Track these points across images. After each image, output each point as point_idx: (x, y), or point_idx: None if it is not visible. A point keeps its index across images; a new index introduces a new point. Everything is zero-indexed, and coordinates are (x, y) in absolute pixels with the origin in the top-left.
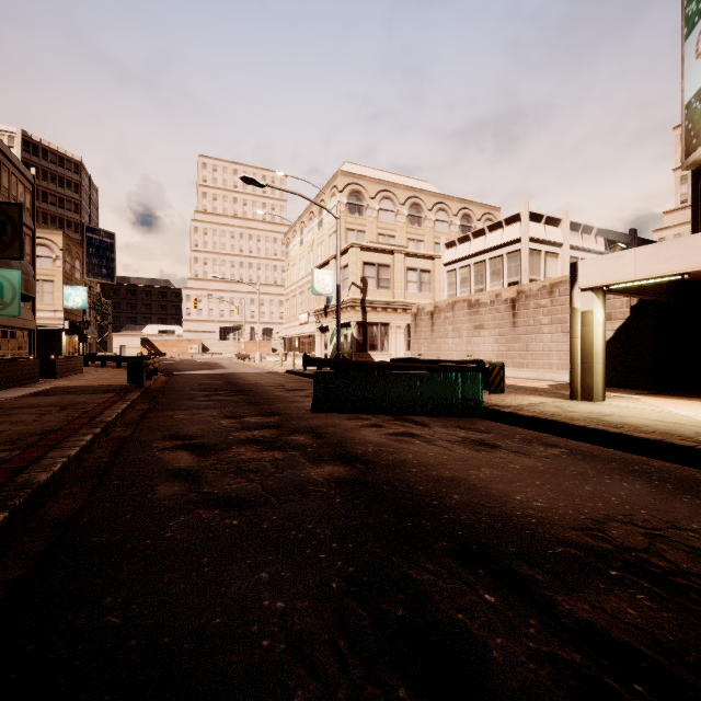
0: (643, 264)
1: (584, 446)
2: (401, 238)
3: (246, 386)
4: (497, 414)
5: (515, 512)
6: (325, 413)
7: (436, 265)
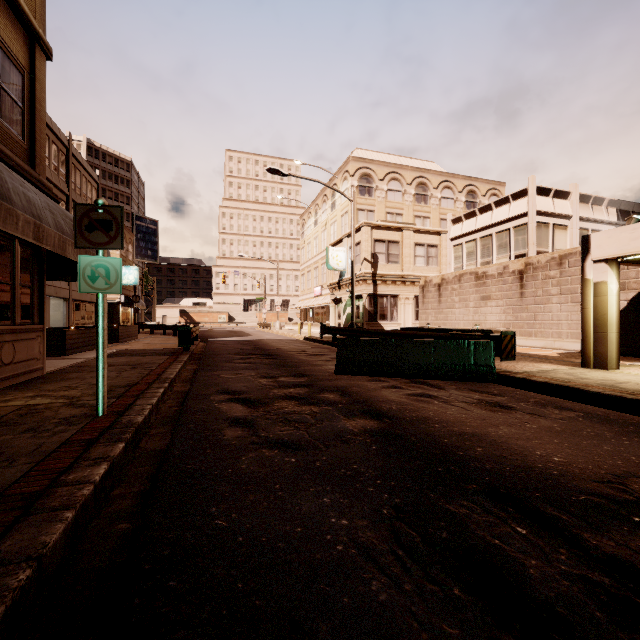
0: None
1: (599, 410)
2: (408, 215)
3: (273, 351)
4: (509, 379)
5: (536, 464)
6: (347, 375)
7: (443, 240)
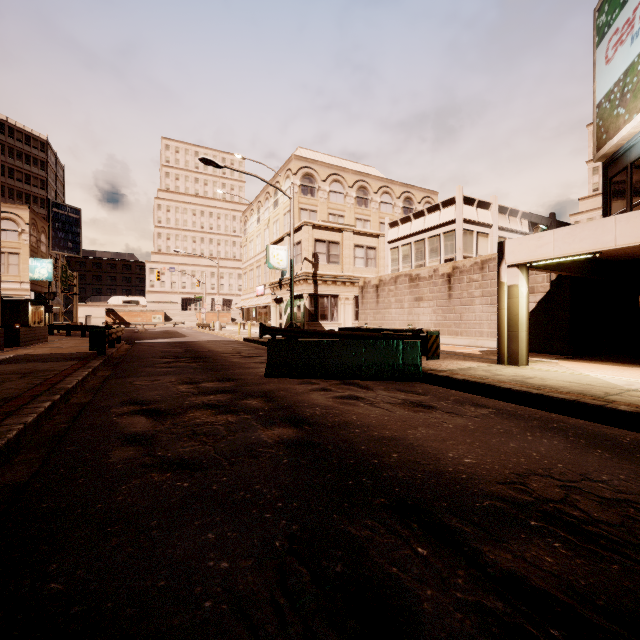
0: (561, 244)
1: (509, 406)
2: (349, 217)
3: (205, 353)
4: (434, 378)
5: (447, 468)
6: (278, 378)
7: (381, 243)
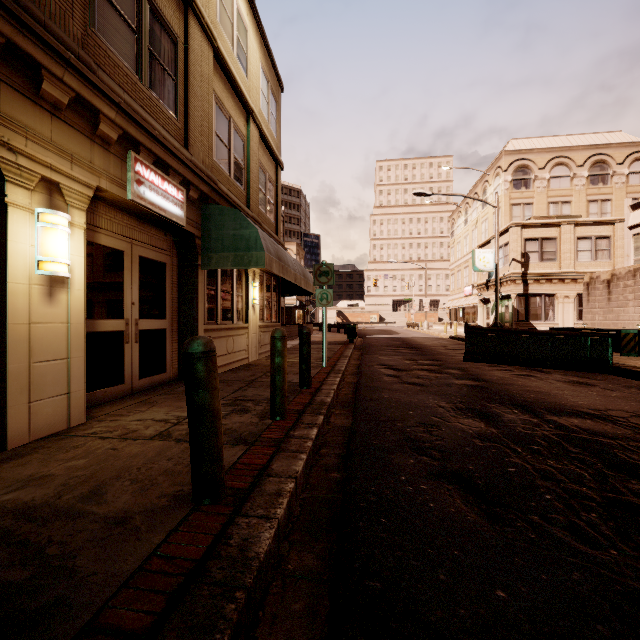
0: None
1: None
2: (578, 202)
3: (418, 345)
4: (628, 372)
5: (561, 402)
6: (473, 362)
7: (617, 230)
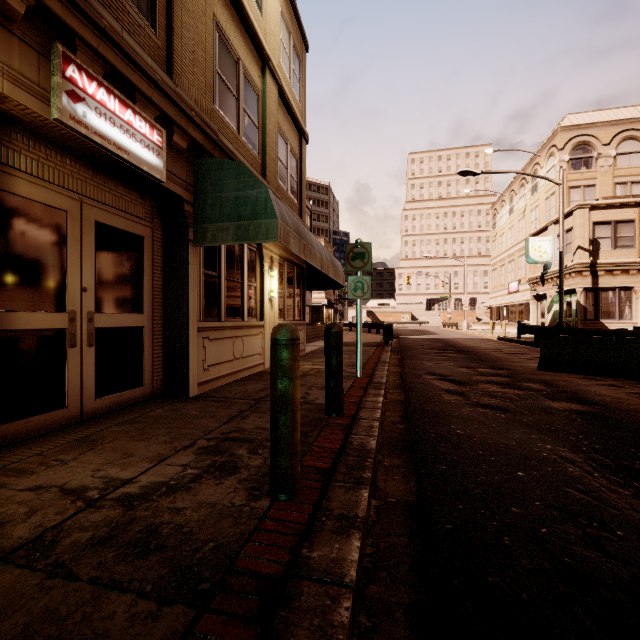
0: None
1: None
2: None
3: (465, 348)
4: None
5: None
6: (553, 372)
7: None
